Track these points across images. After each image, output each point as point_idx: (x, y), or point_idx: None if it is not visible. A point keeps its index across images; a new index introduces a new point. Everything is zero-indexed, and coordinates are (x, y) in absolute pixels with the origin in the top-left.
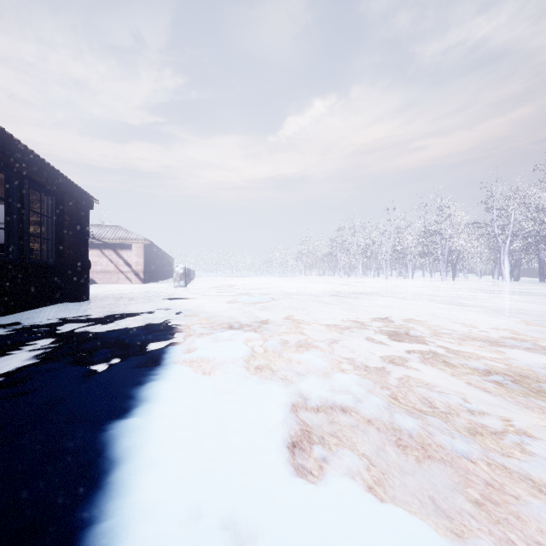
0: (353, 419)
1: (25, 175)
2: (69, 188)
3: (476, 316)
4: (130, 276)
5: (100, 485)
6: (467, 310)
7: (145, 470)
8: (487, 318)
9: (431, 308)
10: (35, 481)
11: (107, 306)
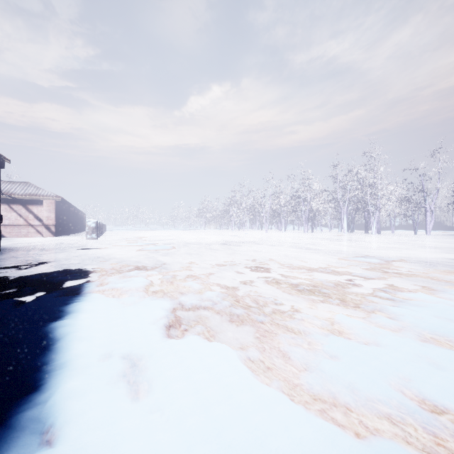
0: (209, 312)
1: None
2: None
3: (312, 255)
4: (41, 230)
5: (48, 349)
6: (309, 252)
7: (76, 340)
8: (318, 257)
9: (287, 251)
10: (3, 350)
11: (21, 256)
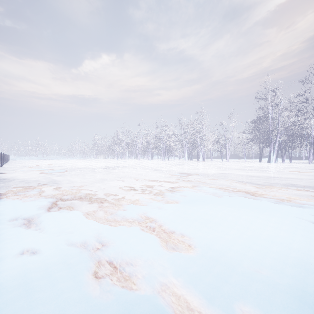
0: (77, 201)
1: None
2: None
3: (155, 173)
4: None
5: None
6: (155, 171)
7: None
8: (157, 174)
9: (143, 172)
10: None
11: None
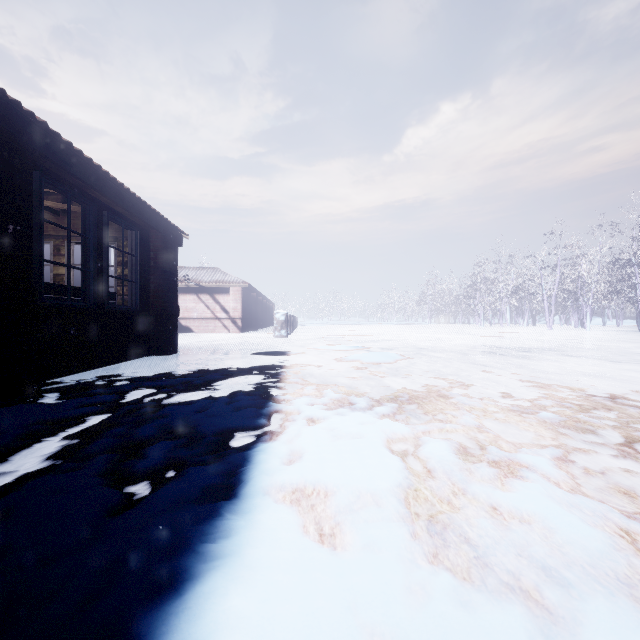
0: None
1: (104, 205)
2: (154, 221)
3: None
4: (228, 324)
5: None
6: None
7: None
8: None
9: None
10: None
11: (194, 362)
